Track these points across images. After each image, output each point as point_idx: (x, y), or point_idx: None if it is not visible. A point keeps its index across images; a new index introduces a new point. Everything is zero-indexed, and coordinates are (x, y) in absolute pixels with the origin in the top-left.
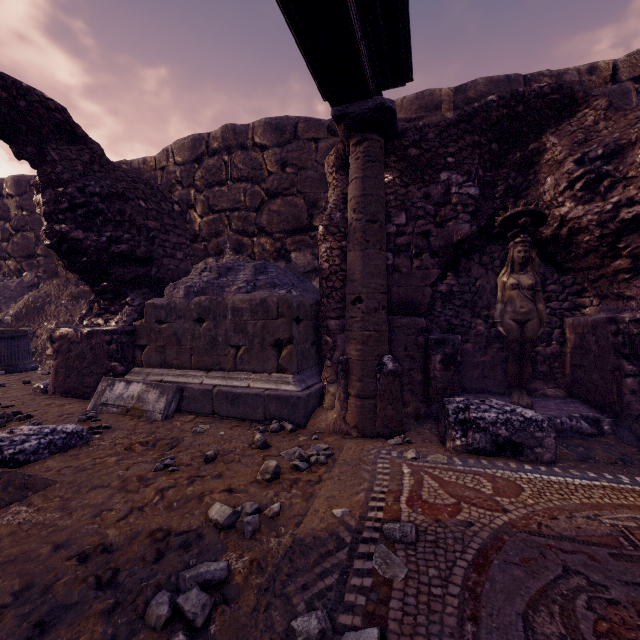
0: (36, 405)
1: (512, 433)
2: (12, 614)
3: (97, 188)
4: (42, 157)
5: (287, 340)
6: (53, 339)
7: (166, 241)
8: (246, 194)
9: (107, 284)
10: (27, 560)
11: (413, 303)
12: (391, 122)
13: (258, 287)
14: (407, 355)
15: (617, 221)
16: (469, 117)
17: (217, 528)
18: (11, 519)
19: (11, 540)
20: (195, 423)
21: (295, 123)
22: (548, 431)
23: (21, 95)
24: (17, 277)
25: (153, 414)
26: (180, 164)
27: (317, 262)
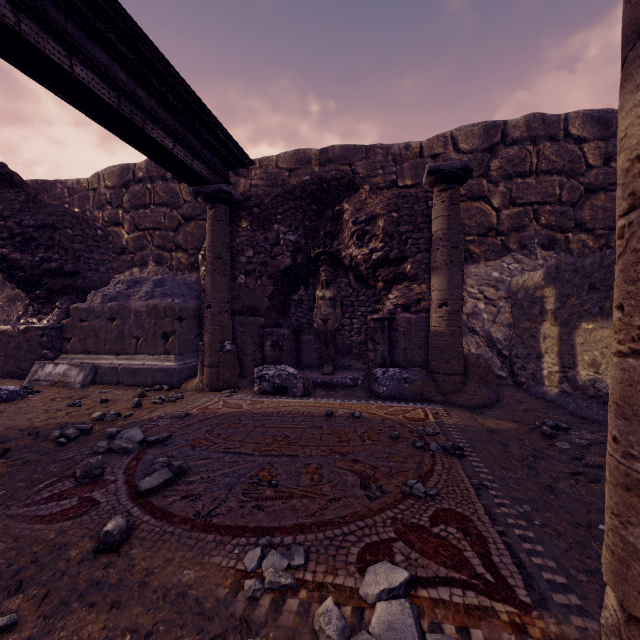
0: None
1: (282, 381)
2: None
3: (32, 221)
4: None
5: (171, 333)
6: None
7: (90, 259)
8: (166, 217)
9: (40, 292)
10: None
11: (257, 308)
12: (230, 197)
13: (154, 296)
14: (253, 342)
15: (372, 260)
16: (291, 191)
17: (94, 421)
18: None
19: None
20: (104, 389)
21: None
22: (299, 379)
23: None
24: None
25: (74, 384)
26: (110, 188)
27: None
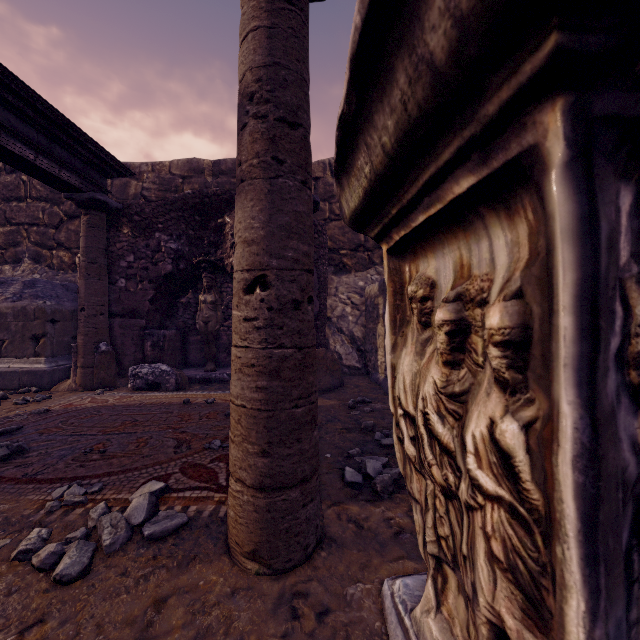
0: None
1: (155, 378)
2: None
3: None
4: None
5: (42, 335)
6: None
7: None
8: (45, 213)
9: None
10: None
11: (138, 311)
12: (105, 206)
13: (23, 298)
14: (134, 343)
15: None
16: (172, 202)
17: None
18: None
19: None
20: None
21: None
22: (172, 375)
23: None
24: None
25: None
26: None
27: None
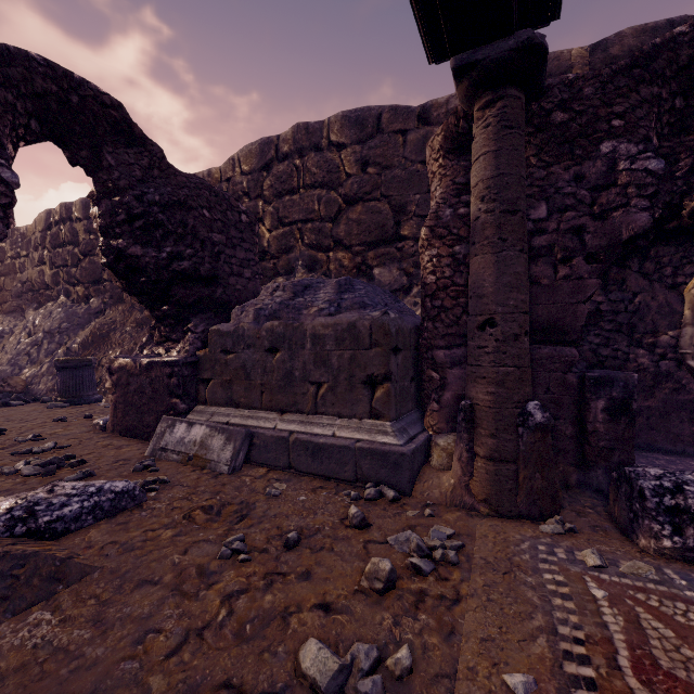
0: (92, 446)
1: None
2: None
3: (156, 196)
4: (97, 162)
5: (383, 376)
6: (112, 371)
7: (232, 257)
8: (321, 202)
9: (168, 308)
10: None
11: (559, 327)
12: (539, 69)
13: (343, 308)
14: (550, 399)
15: None
16: (647, 59)
17: (315, 693)
18: (27, 636)
19: (17, 682)
20: (268, 480)
21: (378, 114)
22: None
23: (73, 89)
24: (85, 303)
25: (218, 465)
26: (247, 173)
27: (406, 279)
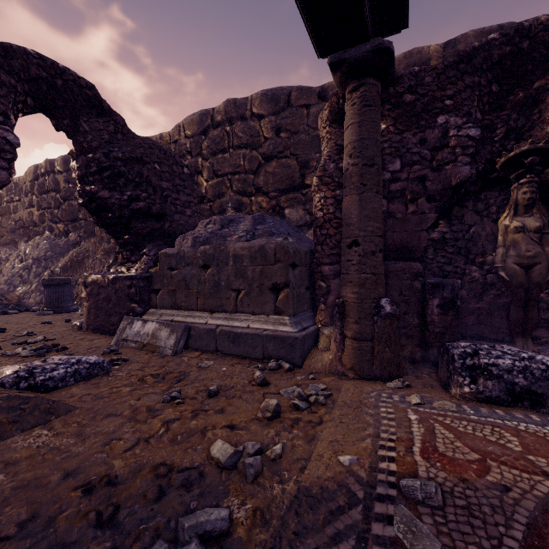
0: (72, 339)
1: (531, 382)
2: (12, 548)
3: (120, 153)
4: (76, 129)
5: (284, 284)
6: (86, 284)
7: (177, 199)
8: (245, 159)
9: (128, 237)
10: (38, 487)
11: (408, 248)
12: (389, 65)
13: (257, 236)
14: (402, 299)
15: None
16: (469, 57)
17: (219, 467)
18: (32, 442)
19: (28, 464)
20: (200, 359)
21: (288, 92)
22: None
23: (58, 75)
24: (65, 237)
25: (164, 350)
26: (190, 137)
27: (309, 217)
